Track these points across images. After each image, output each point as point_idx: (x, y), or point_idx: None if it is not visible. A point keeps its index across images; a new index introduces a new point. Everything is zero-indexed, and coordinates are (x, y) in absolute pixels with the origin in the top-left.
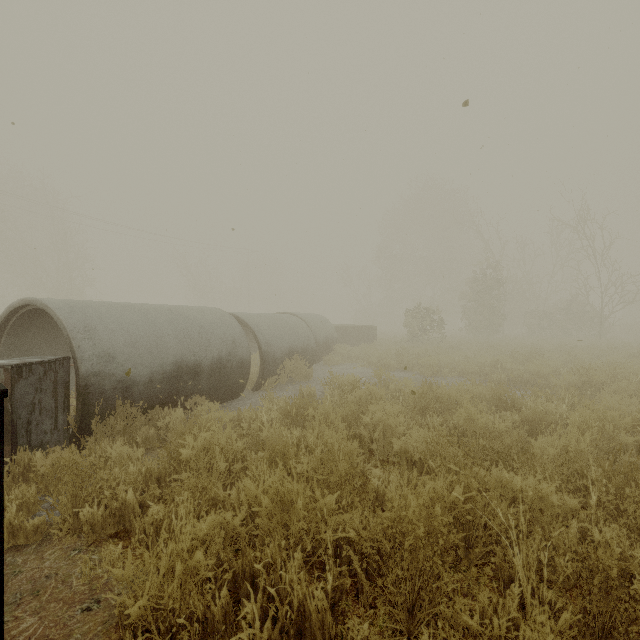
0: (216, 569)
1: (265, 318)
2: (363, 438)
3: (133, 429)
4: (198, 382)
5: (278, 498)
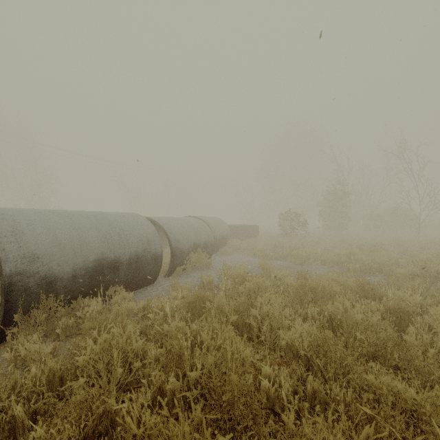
0: None
1: (175, 221)
2: (252, 327)
3: (55, 319)
4: (117, 274)
5: None
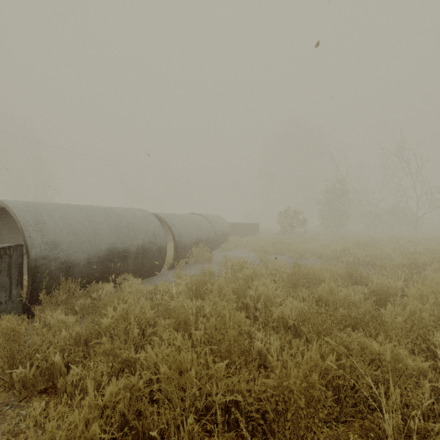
0: (116, 434)
1: (178, 217)
2: (249, 306)
3: (73, 299)
4: (126, 263)
5: (175, 365)
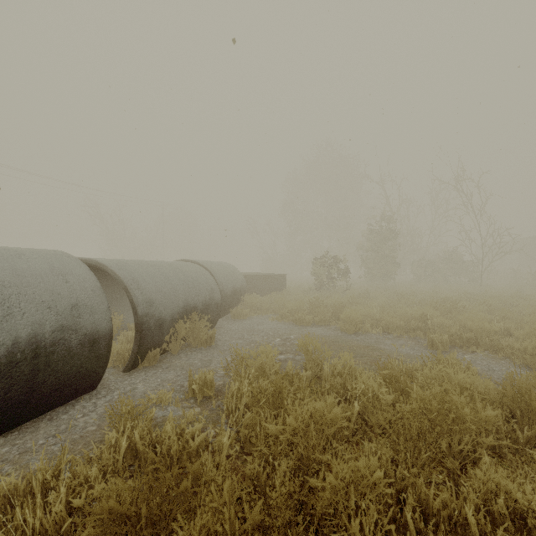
0: None
1: (151, 267)
2: None
3: None
4: None
5: None
